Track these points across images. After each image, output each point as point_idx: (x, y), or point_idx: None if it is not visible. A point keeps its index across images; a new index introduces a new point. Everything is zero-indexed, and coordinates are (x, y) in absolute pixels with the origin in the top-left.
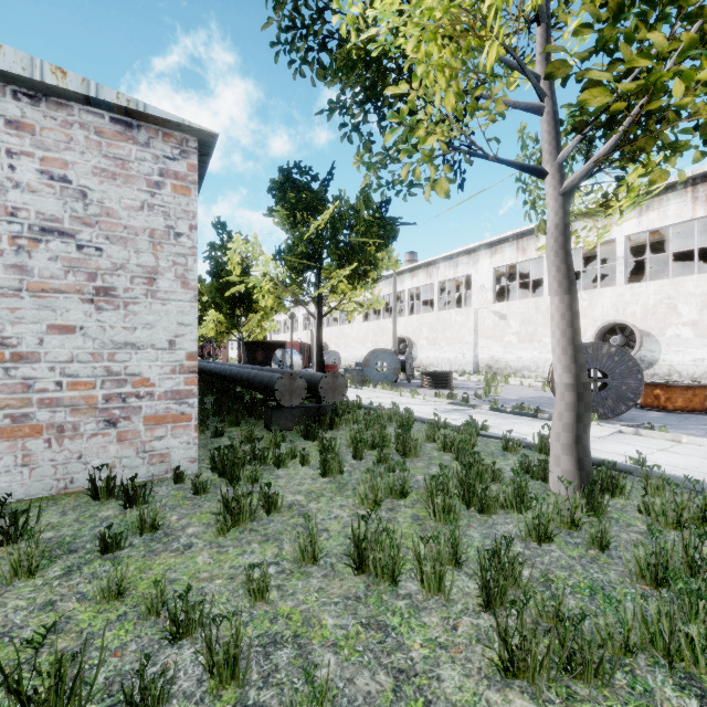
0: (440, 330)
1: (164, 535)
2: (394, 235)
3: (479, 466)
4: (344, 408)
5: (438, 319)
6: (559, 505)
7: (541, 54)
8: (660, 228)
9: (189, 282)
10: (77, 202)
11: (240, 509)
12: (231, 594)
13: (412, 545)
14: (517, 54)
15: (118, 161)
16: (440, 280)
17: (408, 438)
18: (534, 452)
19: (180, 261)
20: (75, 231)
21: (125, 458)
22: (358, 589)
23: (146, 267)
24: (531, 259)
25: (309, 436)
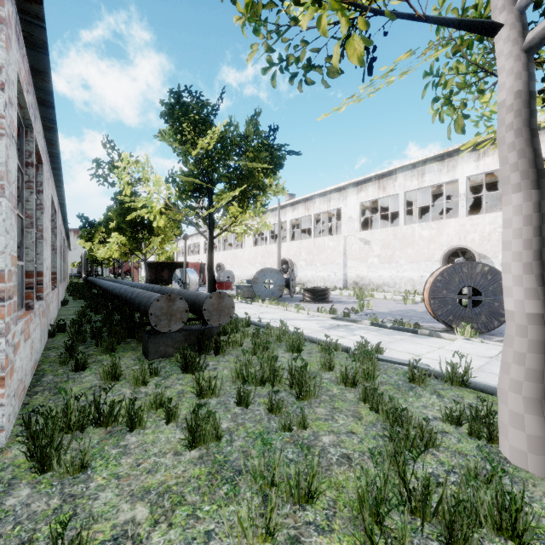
0: (316, 253)
1: None
2: (281, 164)
3: (409, 428)
4: (232, 326)
5: (314, 244)
6: None
7: None
8: (494, 170)
9: None
10: None
11: None
12: None
13: None
14: None
15: None
16: (316, 212)
17: (304, 373)
18: (441, 382)
19: None
20: None
21: None
22: None
23: None
24: (390, 195)
25: (188, 368)
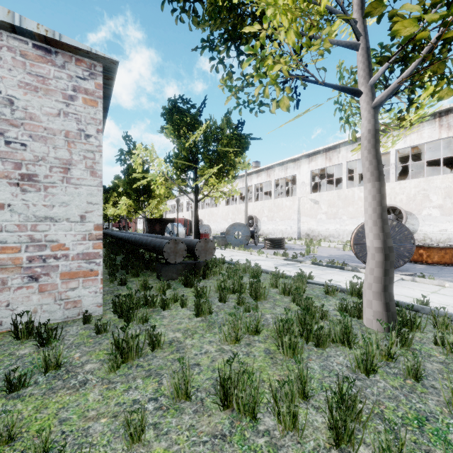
0: (275, 211)
1: (65, 372)
2: (247, 147)
3: (312, 308)
4: (212, 263)
5: (274, 204)
6: (378, 341)
7: (358, 5)
8: (418, 144)
9: (96, 171)
10: (5, 108)
11: (129, 348)
12: (112, 435)
13: (267, 378)
14: (341, 2)
15: (39, 78)
16: (275, 178)
17: (258, 286)
18: (346, 295)
19: (89, 155)
20: (4, 130)
21: (45, 305)
22: (224, 425)
23: (62, 160)
24: (335, 164)
25: (188, 284)
